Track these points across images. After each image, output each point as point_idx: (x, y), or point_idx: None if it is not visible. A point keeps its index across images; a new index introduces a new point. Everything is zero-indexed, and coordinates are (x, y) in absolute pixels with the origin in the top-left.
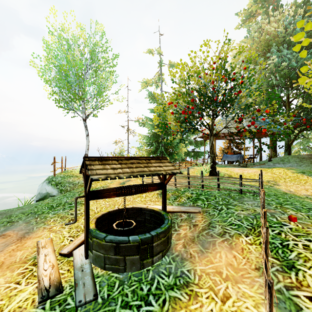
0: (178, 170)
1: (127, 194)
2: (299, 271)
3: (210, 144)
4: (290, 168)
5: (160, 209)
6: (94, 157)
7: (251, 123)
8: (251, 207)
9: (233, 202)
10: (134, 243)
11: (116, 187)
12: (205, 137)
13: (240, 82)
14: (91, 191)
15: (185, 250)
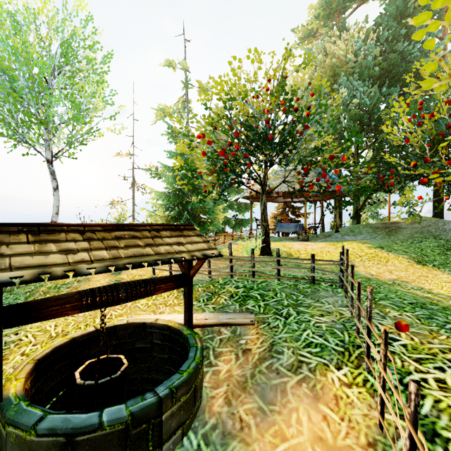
0: (215, 250)
1: (109, 304)
2: (449, 444)
3: (261, 206)
4: (365, 242)
5: (181, 323)
6: (19, 225)
7: (322, 175)
8: (334, 308)
9: (305, 300)
10: (115, 427)
11: (82, 291)
12: (253, 198)
13: (306, 114)
14: (10, 307)
15: (229, 411)
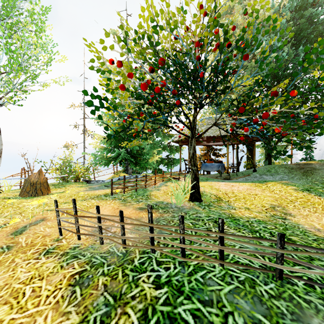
0: None
1: None
2: None
3: (191, 150)
4: (287, 183)
5: None
6: None
7: (263, 114)
8: None
9: None
10: None
11: None
12: (182, 142)
13: (242, 46)
14: None
15: None
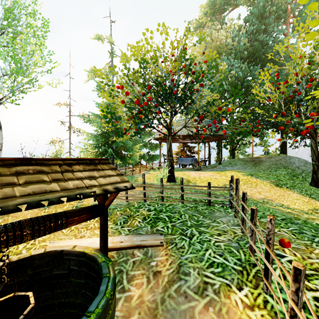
0: (128, 182)
1: (10, 245)
2: None
3: (168, 145)
4: (239, 171)
5: (97, 249)
6: None
7: (213, 122)
8: (228, 227)
9: (204, 221)
10: None
11: None
12: (161, 139)
13: (201, 76)
14: None
15: None
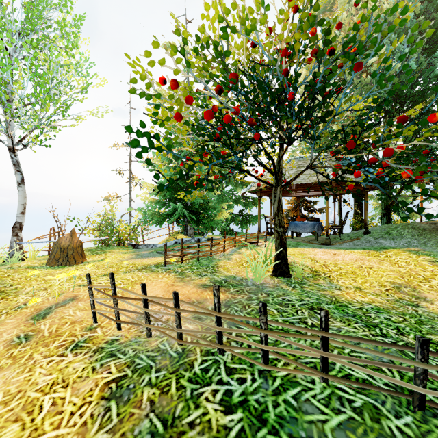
0: None
1: None
2: None
3: (275, 204)
4: (417, 251)
5: None
6: None
7: (385, 151)
8: None
9: None
10: None
11: None
12: (261, 192)
13: (352, 51)
14: None
15: None
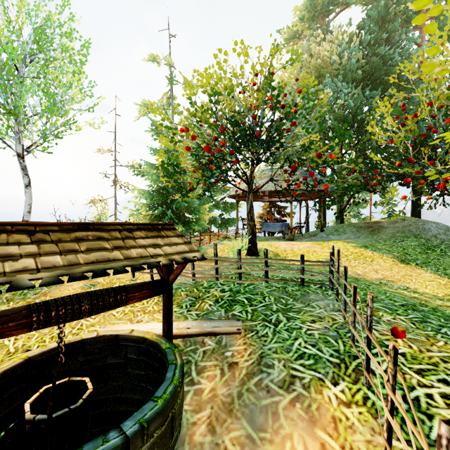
0: (198, 252)
1: (68, 320)
2: None
3: (248, 205)
4: (349, 241)
5: (159, 335)
6: None
7: (310, 173)
8: (326, 312)
9: (295, 304)
10: None
11: (32, 304)
12: (239, 197)
13: (293, 110)
14: None
15: (212, 441)
